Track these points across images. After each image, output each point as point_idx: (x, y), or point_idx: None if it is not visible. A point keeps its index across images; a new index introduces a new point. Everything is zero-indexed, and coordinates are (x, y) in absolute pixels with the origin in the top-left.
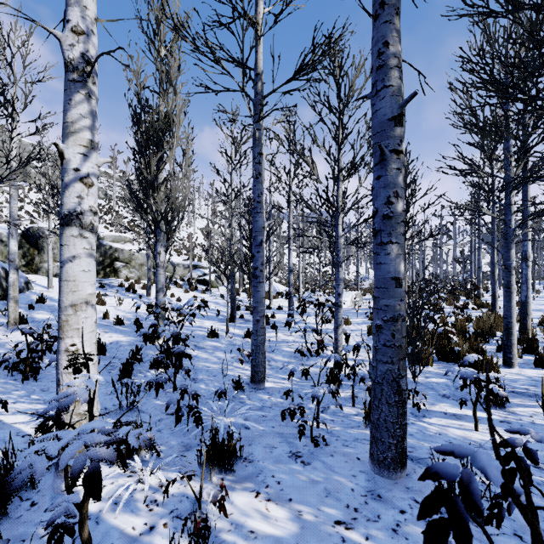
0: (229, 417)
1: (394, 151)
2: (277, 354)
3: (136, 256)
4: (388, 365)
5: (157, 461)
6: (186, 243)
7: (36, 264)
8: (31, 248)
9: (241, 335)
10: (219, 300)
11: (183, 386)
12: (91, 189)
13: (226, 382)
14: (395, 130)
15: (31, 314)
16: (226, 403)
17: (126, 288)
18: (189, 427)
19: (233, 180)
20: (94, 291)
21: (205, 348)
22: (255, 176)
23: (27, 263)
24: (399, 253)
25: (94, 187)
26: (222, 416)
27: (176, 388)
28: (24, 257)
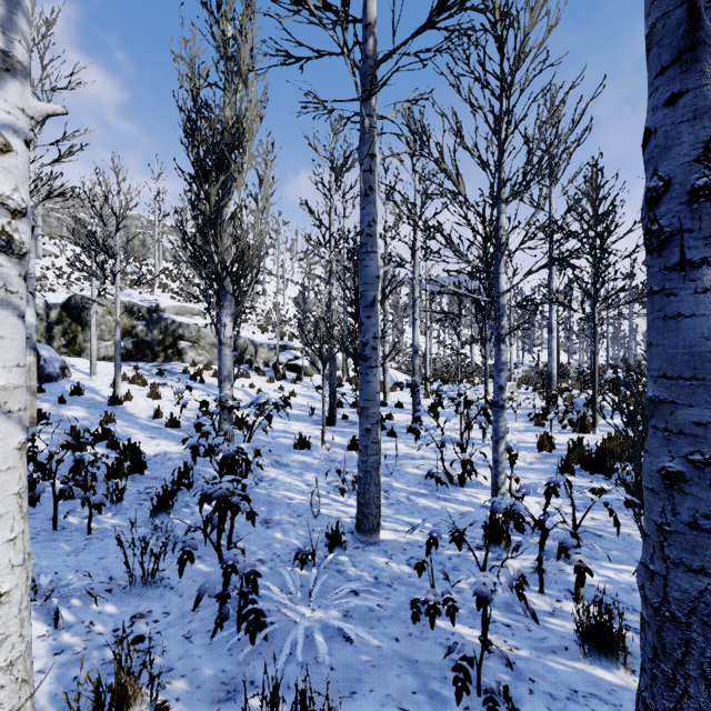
0: (316, 608)
1: None
2: (398, 479)
3: (206, 333)
4: (705, 578)
5: None
6: (273, 317)
7: (80, 344)
8: (74, 323)
9: (344, 445)
10: (315, 393)
11: (229, 557)
12: (2, 157)
13: (317, 529)
14: None
15: (59, 411)
16: (313, 575)
17: (191, 376)
18: (241, 635)
19: (332, 223)
20: (16, 383)
21: (289, 466)
22: (363, 192)
23: (68, 343)
24: None
25: (14, 156)
26: (304, 606)
27: (220, 555)
28: (64, 335)
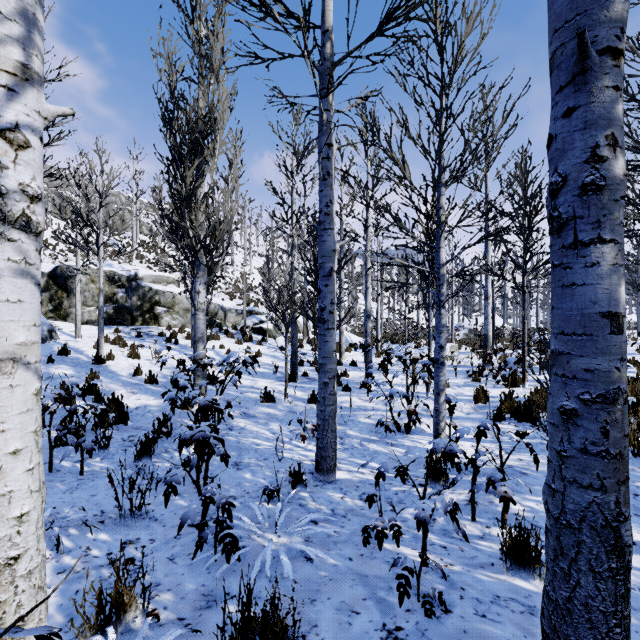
0: (281, 535)
1: (609, 51)
2: (352, 428)
3: (180, 299)
4: (592, 492)
5: (152, 634)
6: (241, 285)
7: (65, 309)
8: (60, 290)
9: (304, 399)
10: (278, 353)
11: (207, 490)
12: (23, 152)
13: (281, 470)
14: (611, 6)
15: (48, 369)
16: (278, 508)
17: (166, 338)
18: (217, 556)
19: (294, 201)
20: (34, 339)
21: (256, 417)
22: (322, 176)
23: (55, 308)
24: (618, 263)
25: (32, 151)
26: (271, 533)
27: (199, 490)
28: (51, 301)
